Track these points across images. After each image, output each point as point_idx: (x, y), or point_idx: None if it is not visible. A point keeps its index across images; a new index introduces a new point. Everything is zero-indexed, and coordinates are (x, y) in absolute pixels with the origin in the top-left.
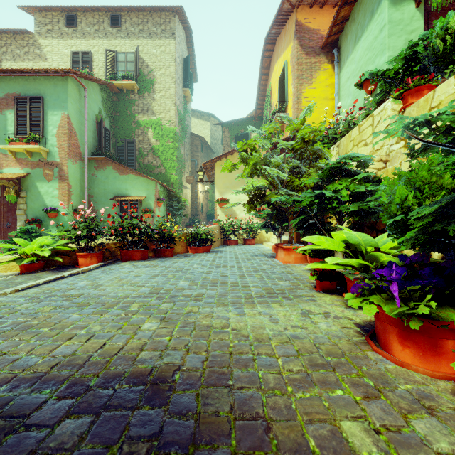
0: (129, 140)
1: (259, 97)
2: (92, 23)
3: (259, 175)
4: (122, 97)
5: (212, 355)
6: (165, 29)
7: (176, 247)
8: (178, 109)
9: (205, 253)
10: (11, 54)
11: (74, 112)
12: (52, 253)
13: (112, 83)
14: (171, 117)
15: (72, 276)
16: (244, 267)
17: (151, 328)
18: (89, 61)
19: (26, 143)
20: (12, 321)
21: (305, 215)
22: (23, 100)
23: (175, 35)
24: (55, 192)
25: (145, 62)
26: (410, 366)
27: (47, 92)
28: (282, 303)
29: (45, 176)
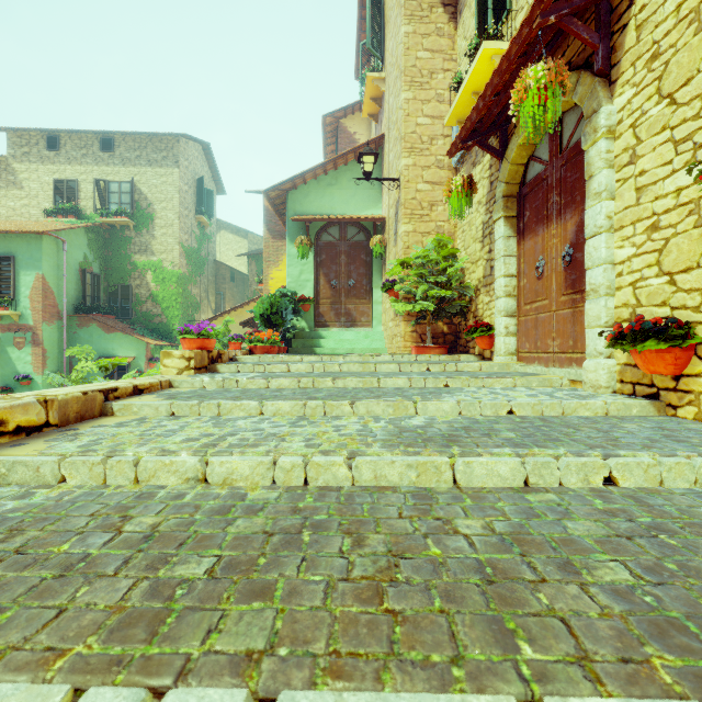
0: (123, 284)
1: None
2: (79, 146)
3: None
4: (116, 234)
5: None
6: (167, 156)
7: None
8: (184, 246)
9: None
10: None
11: (50, 269)
12: None
13: (101, 223)
14: (175, 258)
15: None
16: None
17: None
18: (75, 191)
19: None
20: None
21: None
22: None
23: (179, 163)
24: (29, 358)
25: (143, 193)
26: None
27: (20, 250)
28: None
29: (16, 345)
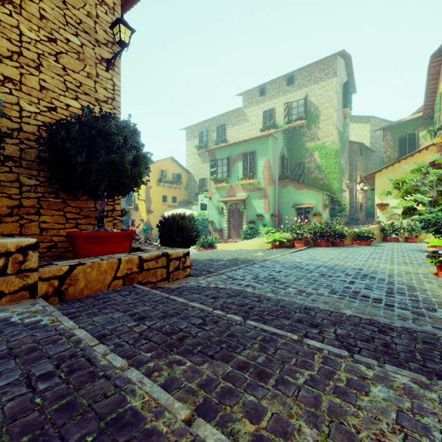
0: (300, 162)
1: (428, 99)
2: (275, 88)
3: (411, 195)
4: (295, 133)
5: (373, 269)
6: (328, 72)
7: (345, 241)
8: (338, 130)
9: (366, 246)
10: (231, 123)
11: (271, 156)
12: (281, 240)
13: (290, 127)
14: (333, 139)
15: (300, 250)
16: (396, 255)
17: (351, 264)
18: (273, 114)
19: (248, 179)
20: (306, 258)
21: (439, 226)
22: (245, 155)
23: (336, 73)
24: (262, 205)
25: (312, 102)
26: (440, 276)
27: (258, 147)
28: (408, 266)
29: (259, 197)
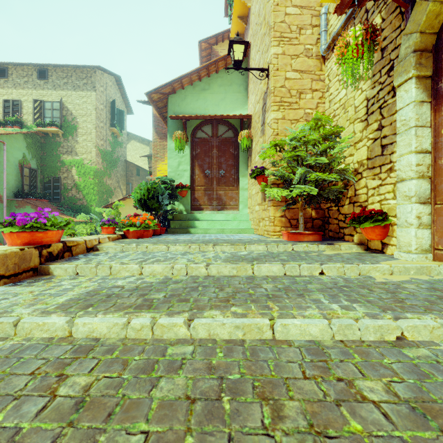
0: (54, 177)
1: None
2: (22, 75)
3: None
4: (49, 140)
5: None
6: (87, 83)
7: None
8: (100, 149)
9: None
10: None
11: None
12: None
13: (36, 131)
14: (92, 157)
15: None
16: None
17: None
18: (19, 108)
19: None
20: None
21: None
22: None
23: (95, 88)
24: None
25: (69, 110)
26: None
27: None
28: None
29: None
